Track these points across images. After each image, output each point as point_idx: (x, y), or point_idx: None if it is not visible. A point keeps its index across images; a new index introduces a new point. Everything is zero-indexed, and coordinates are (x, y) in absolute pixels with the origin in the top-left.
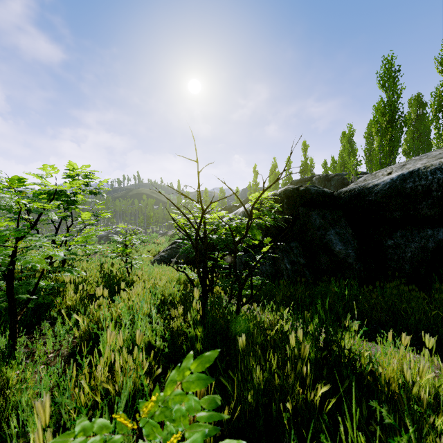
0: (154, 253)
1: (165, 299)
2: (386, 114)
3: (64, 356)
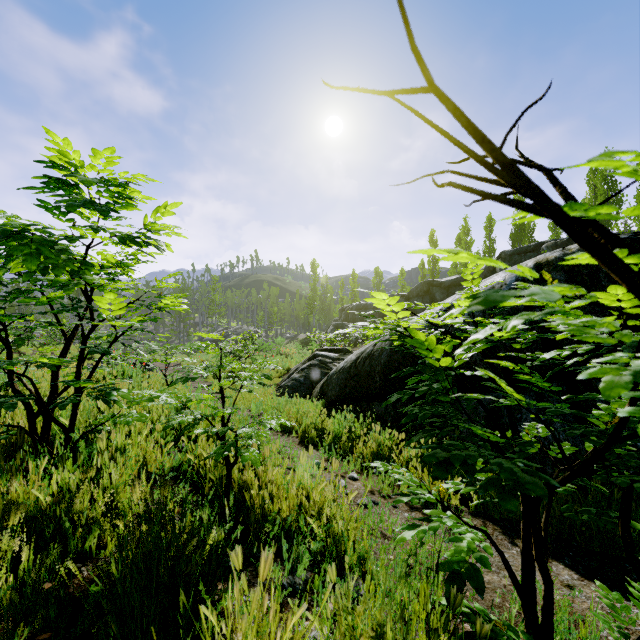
0: (281, 372)
1: None
2: None
3: None
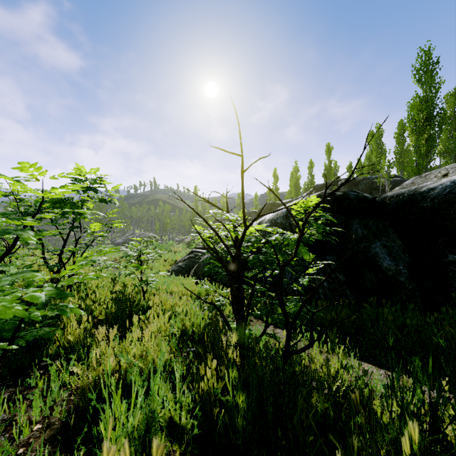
0: (171, 263)
1: (186, 330)
2: (423, 111)
3: (54, 430)
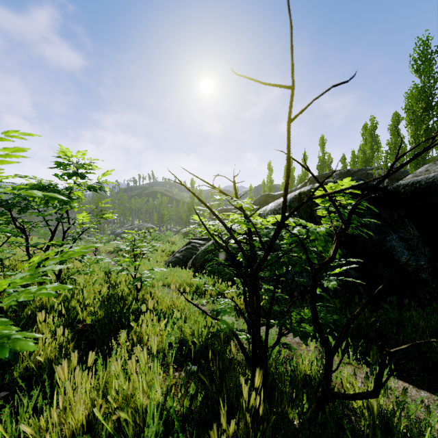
0: (168, 253)
1: (186, 341)
2: (421, 101)
3: None
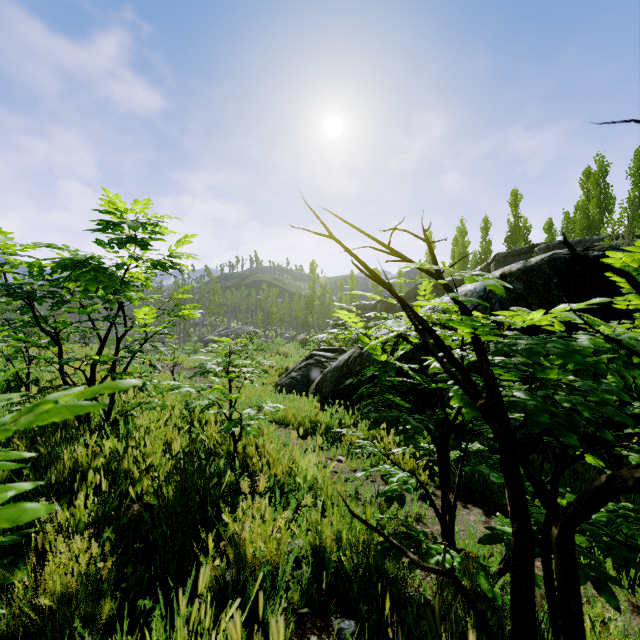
0: (280, 371)
1: (328, 559)
2: None
3: None
